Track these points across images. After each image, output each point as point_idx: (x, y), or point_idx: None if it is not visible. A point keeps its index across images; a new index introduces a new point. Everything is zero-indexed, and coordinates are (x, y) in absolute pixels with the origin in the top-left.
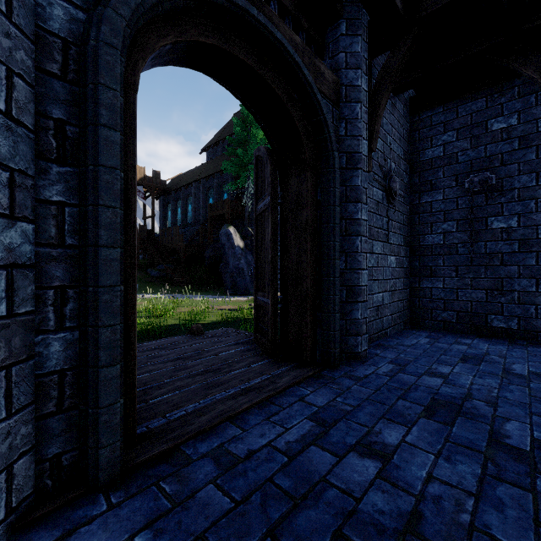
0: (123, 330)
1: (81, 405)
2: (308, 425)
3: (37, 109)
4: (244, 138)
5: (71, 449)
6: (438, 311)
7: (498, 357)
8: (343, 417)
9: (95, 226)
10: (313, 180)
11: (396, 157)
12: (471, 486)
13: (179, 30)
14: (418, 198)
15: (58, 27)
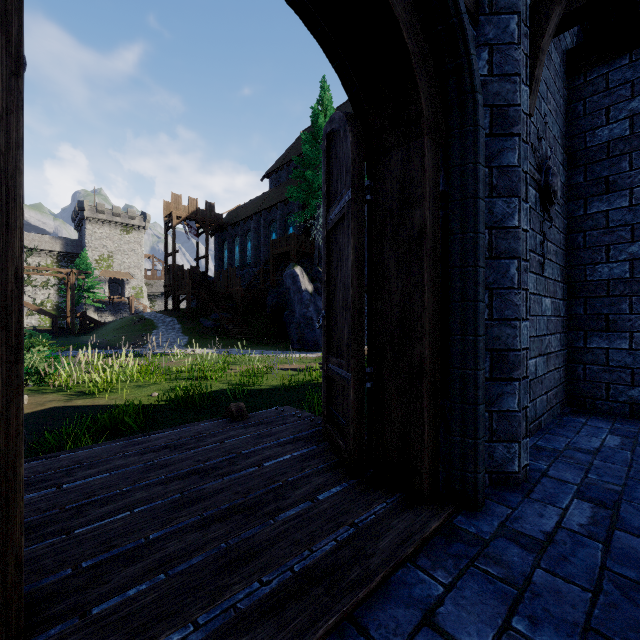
0: None
1: None
2: None
3: None
4: (313, 157)
5: None
6: (620, 386)
7: None
8: None
9: None
10: (432, 152)
11: (552, 139)
12: None
13: None
14: (582, 206)
15: None
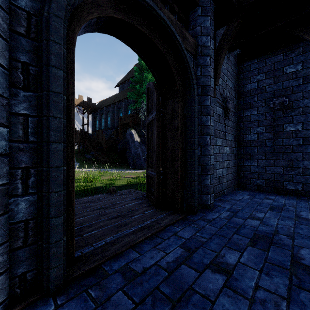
0: (66, 194)
1: (39, 241)
2: (180, 251)
3: (10, 55)
4: (140, 78)
5: (32, 269)
6: (254, 179)
7: (291, 207)
8: (201, 245)
9: (47, 129)
10: (181, 102)
11: (230, 89)
12: (283, 292)
13: (101, 10)
14: (242, 113)
15: (24, 4)
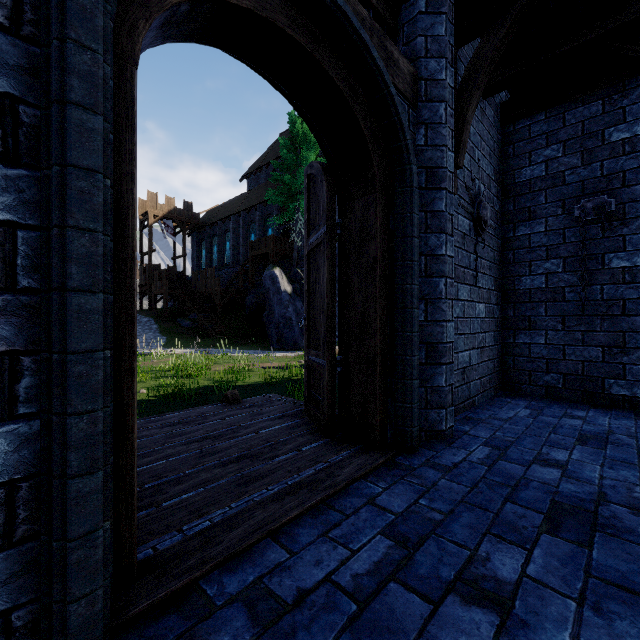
0: (115, 414)
1: (42, 534)
2: (384, 545)
3: None
4: (292, 162)
5: (27, 601)
6: (538, 373)
7: (627, 437)
8: (432, 531)
9: (63, 260)
10: (383, 203)
11: (486, 178)
12: None
13: None
14: (512, 229)
15: None
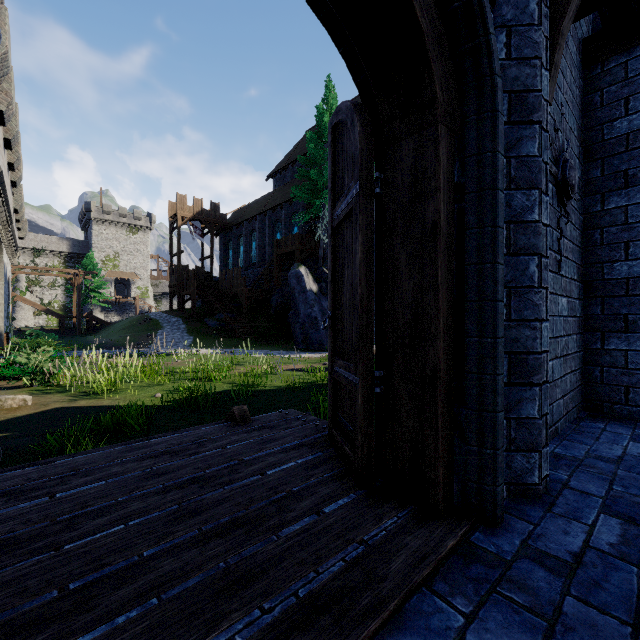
0: None
1: None
2: None
3: None
4: (318, 156)
5: None
6: None
7: None
8: None
9: None
10: (447, 141)
11: (568, 131)
12: None
13: None
14: (599, 201)
15: None
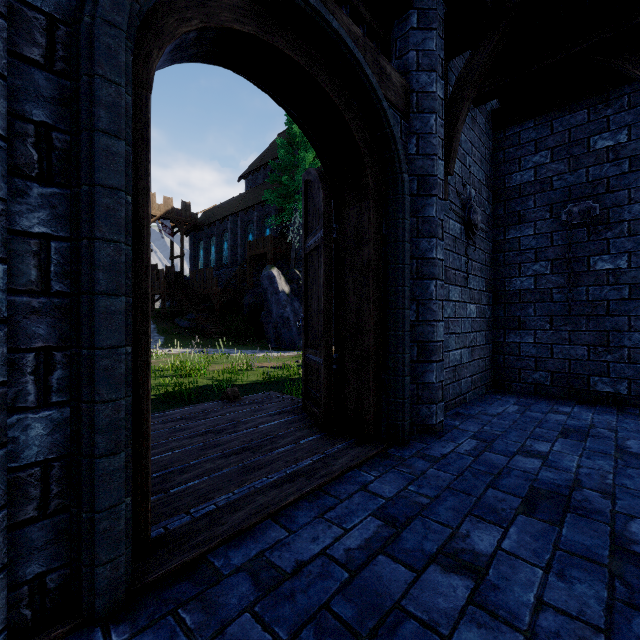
0: (132, 404)
1: (72, 507)
2: (374, 525)
3: (11, 108)
4: (290, 162)
5: (59, 566)
6: (528, 371)
7: (607, 431)
8: (418, 513)
9: (91, 267)
10: (376, 209)
11: (477, 183)
12: (597, 617)
13: (207, 13)
14: (502, 233)
15: None
